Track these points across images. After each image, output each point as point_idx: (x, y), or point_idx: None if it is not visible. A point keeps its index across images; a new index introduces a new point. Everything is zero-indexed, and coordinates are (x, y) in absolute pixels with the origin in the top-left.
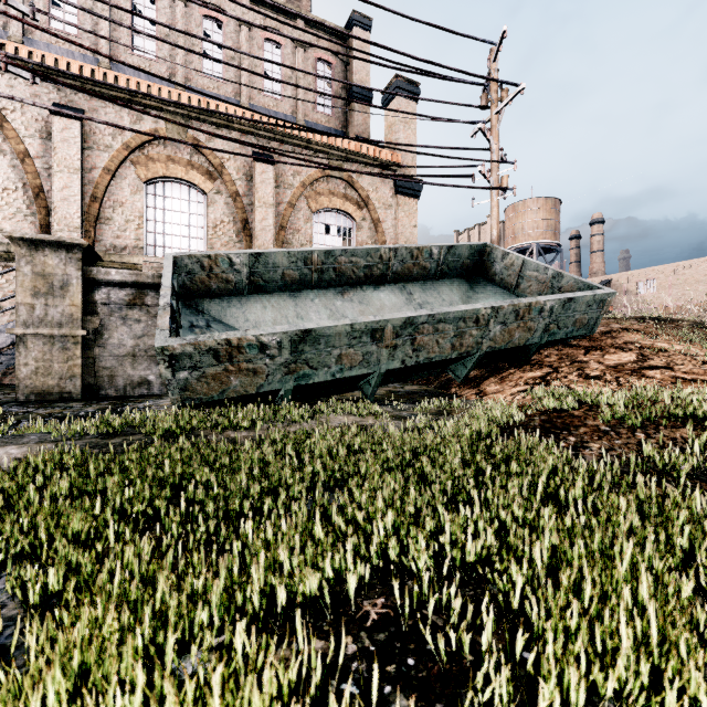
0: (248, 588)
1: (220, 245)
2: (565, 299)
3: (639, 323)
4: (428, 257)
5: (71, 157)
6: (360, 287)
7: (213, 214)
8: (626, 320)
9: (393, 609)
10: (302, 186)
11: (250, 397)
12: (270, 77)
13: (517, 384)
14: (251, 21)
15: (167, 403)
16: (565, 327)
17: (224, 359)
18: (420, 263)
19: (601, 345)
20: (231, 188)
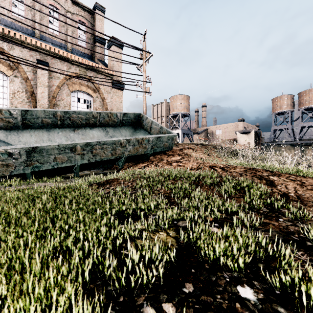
0: None
1: (17, 103)
2: (157, 137)
3: (194, 146)
4: (115, 117)
5: None
6: (84, 128)
7: (13, 87)
8: (192, 145)
9: None
10: (64, 79)
11: (8, 177)
12: (35, 28)
13: (136, 168)
14: None
15: None
16: (160, 147)
17: None
18: (112, 119)
19: (175, 153)
20: (23, 75)
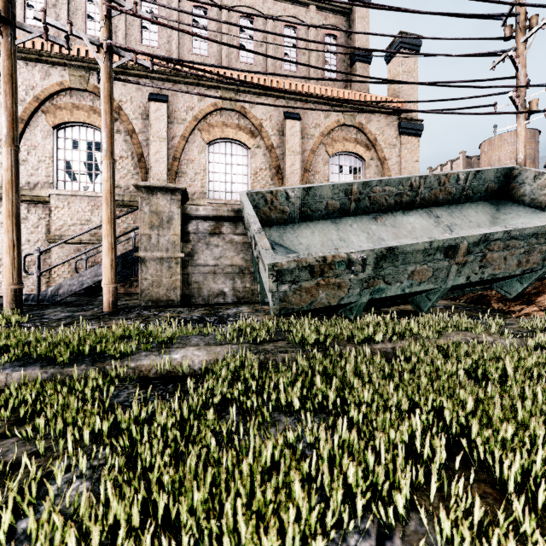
0: None
1: (259, 188)
2: None
3: None
4: (454, 183)
5: (161, 130)
6: (391, 213)
7: (254, 164)
8: None
9: None
10: (321, 135)
11: (327, 308)
12: (314, 41)
13: None
14: (274, 14)
15: (248, 311)
16: None
17: (317, 274)
18: (446, 189)
19: None
20: (267, 142)
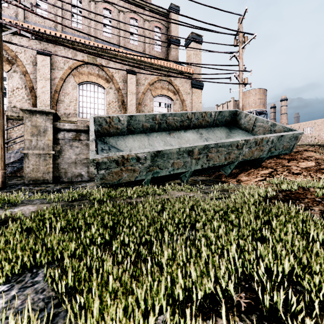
0: (176, 287)
1: (111, 112)
2: (279, 136)
3: (312, 147)
4: (209, 117)
5: (46, 73)
6: (178, 131)
7: (108, 98)
8: (305, 146)
9: (252, 300)
10: (148, 84)
11: (131, 182)
12: (136, 34)
13: (257, 177)
14: (124, 10)
15: (91, 185)
16: (278, 149)
17: (120, 164)
18: (205, 119)
19: (295, 158)
20: (116, 86)
